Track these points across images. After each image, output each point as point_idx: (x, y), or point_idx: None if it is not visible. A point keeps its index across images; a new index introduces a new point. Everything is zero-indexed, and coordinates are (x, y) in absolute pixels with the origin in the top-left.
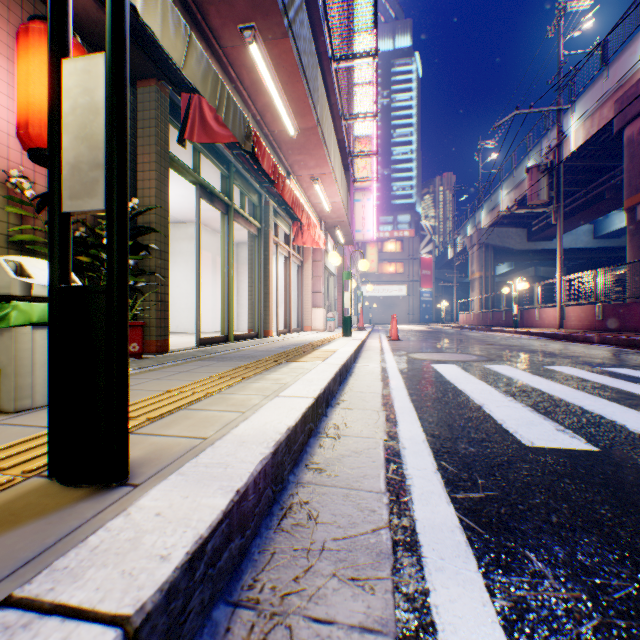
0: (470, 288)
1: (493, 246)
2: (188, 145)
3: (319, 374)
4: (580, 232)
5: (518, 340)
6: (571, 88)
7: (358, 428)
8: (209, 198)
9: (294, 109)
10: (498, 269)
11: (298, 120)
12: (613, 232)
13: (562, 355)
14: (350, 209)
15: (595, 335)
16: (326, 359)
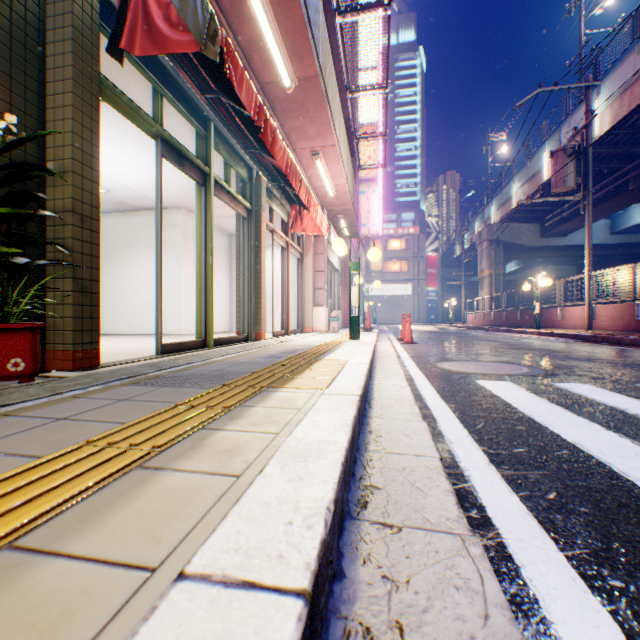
0: (479, 287)
1: (504, 242)
2: (151, 92)
3: (321, 429)
4: (596, 227)
5: (551, 343)
6: (596, 67)
7: None
8: (176, 159)
9: (289, 46)
10: (506, 267)
11: (294, 65)
12: (632, 227)
13: (636, 365)
14: (356, 197)
15: None
16: (332, 381)
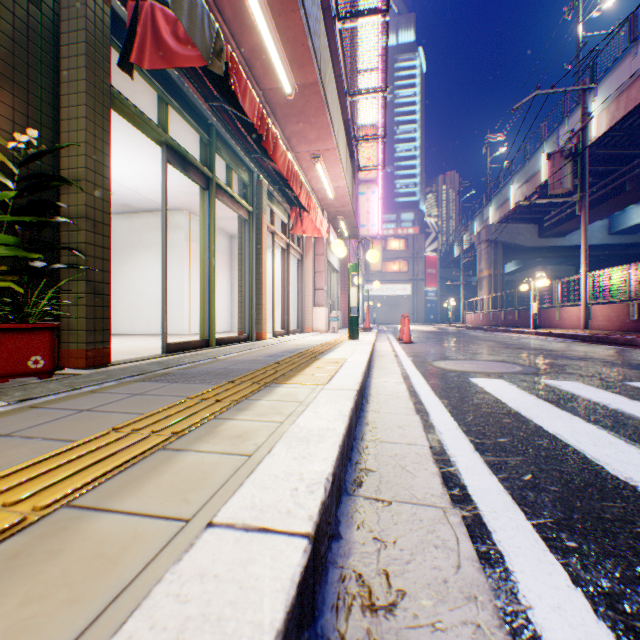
0: (478, 287)
1: (502, 243)
2: (156, 99)
3: (321, 419)
4: (594, 228)
5: (547, 343)
6: (593, 70)
7: (424, 604)
8: (181, 165)
9: (290, 55)
10: (505, 268)
11: (295, 72)
12: (630, 228)
13: (626, 364)
14: (355, 198)
15: (639, 337)
16: (332, 378)
